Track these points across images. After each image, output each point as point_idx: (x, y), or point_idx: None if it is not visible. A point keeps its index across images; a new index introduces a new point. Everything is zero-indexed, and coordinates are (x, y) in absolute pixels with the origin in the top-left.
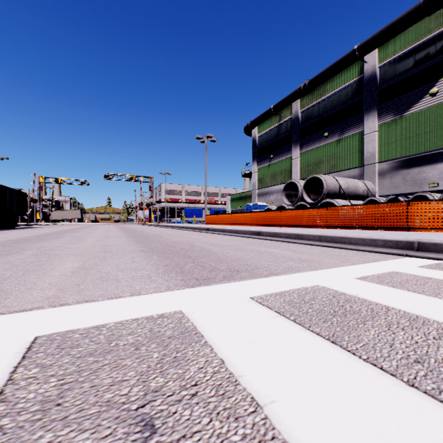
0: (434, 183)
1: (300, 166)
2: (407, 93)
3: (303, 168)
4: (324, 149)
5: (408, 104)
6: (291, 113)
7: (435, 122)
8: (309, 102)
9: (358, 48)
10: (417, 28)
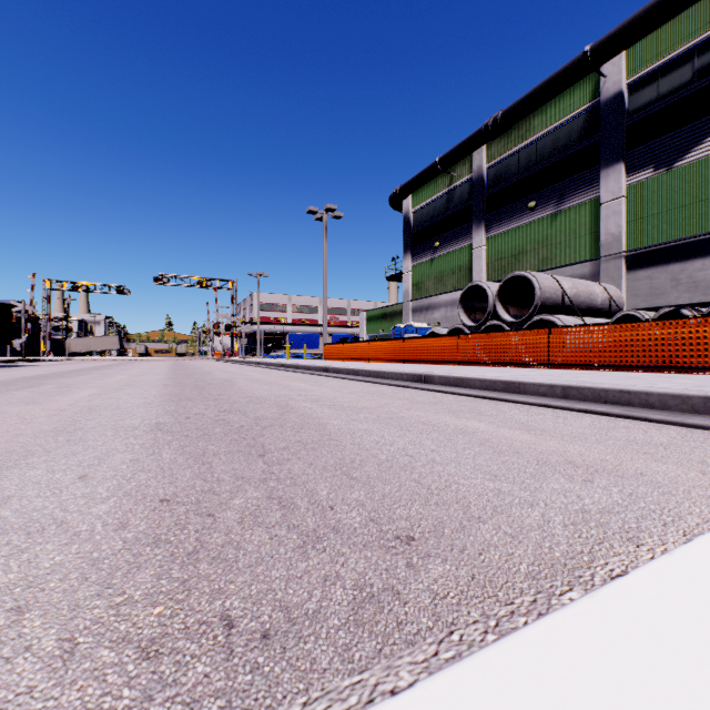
0: None
1: (486, 260)
2: (680, 127)
3: (491, 264)
4: (529, 231)
5: (683, 148)
6: (470, 171)
7: None
8: (502, 150)
9: (591, 50)
10: (700, 10)
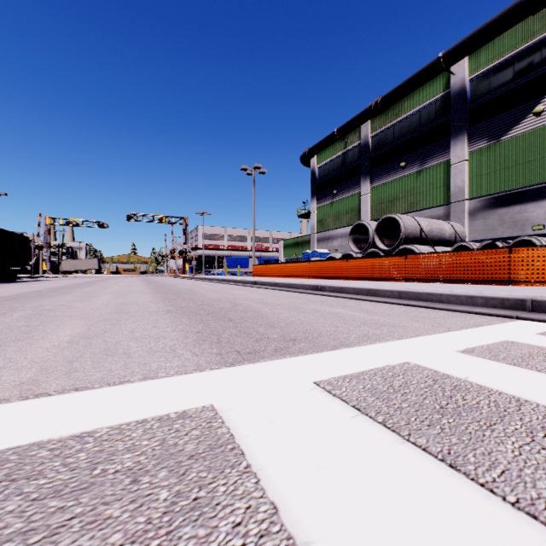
0: (539, 225)
1: (371, 204)
2: (505, 112)
3: (374, 207)
4: (401, 183)
5: (507, 126)
6: (359, 138)
7: (541, 148)
8: (382, 124)
9: (443, 56)
10: (518, 30)
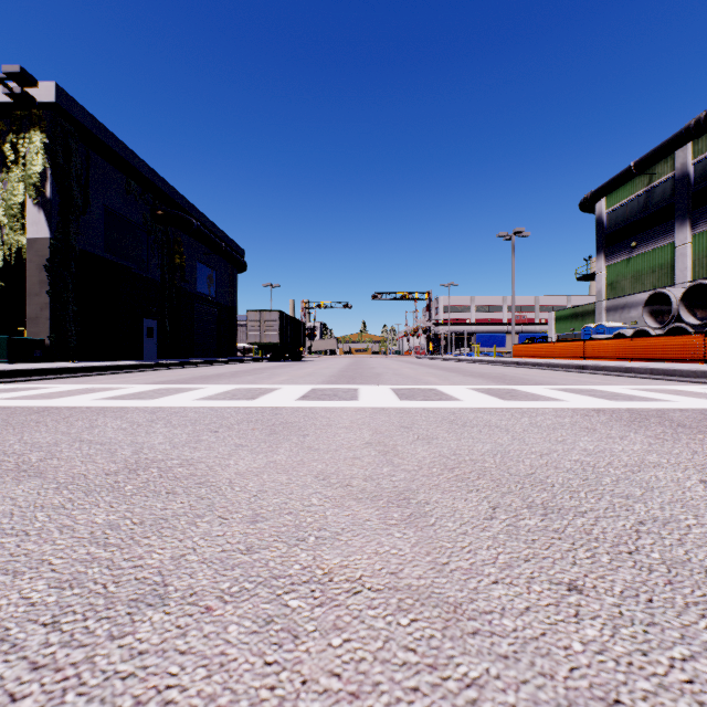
0: None
1: (692, 257)
2: None
3: (698, 261)
4: None
5: None
6: (672, 168)
7: None
8: None
9: None
10: None
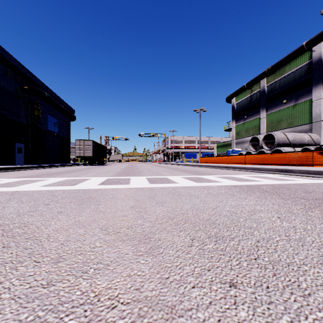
0: None
1: (266, 123)
2: None
3: (268, 125)
4: (284, 112)
5: None
6: (259, 87)
7: None
8: (273, 79)
9: (305, 44)
10: None
